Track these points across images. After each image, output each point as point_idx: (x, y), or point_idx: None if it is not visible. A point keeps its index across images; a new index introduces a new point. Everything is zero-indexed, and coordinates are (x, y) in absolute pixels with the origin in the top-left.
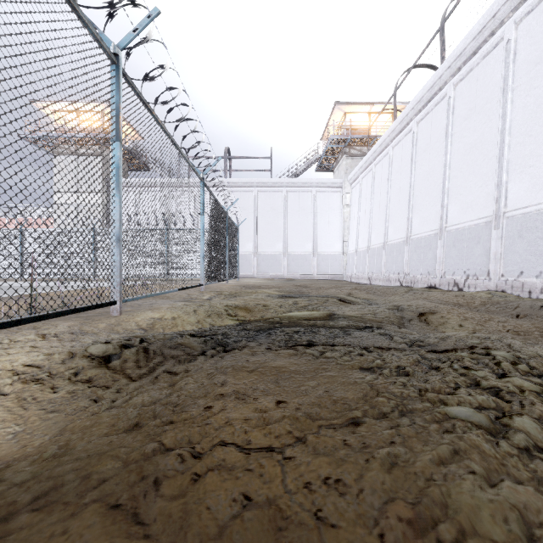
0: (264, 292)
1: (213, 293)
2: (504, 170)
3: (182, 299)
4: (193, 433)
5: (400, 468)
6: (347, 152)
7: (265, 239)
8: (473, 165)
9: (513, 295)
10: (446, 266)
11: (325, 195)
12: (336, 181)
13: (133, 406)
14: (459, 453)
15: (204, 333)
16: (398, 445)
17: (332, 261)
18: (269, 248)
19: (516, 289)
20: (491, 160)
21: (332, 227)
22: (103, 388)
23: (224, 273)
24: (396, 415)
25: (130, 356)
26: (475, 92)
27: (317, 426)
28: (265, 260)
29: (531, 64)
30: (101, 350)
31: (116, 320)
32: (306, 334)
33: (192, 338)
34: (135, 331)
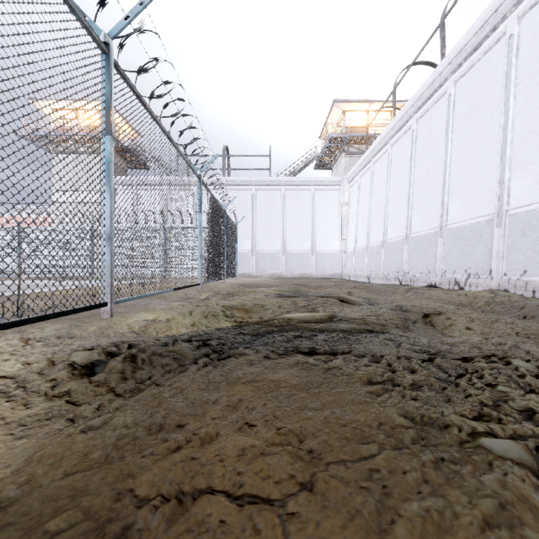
0: (262, 291)
1: (210, 292)
2: (506, 167)
3: (179, 299)
4: (174, 474)
5: (435, 532)
6: (345, 150)
7: (263, 237)
8: (475, 163)
9: (516, 295)
10: (447, 265)
11: (323, 193)
12: (334, 180)
13: (113, 428)
14: (506, 507)
15: (198, 337)
16: (427, 493)
17: (330, 260)
18: (267, 246)
19: (519, 288)
20: (493, 157)
21: (330, 226)
22: (83, 403)
23: (222, 272)
24: (418, 447)
25: (115, 365)
26: (476, 89)
27: (325, 463)
28: (263, 259)
29: (535, 59)
30: (84, 359)
31: (108, 322)
32: (307, 340)
33: (184, 344)
34: (126, 334)
